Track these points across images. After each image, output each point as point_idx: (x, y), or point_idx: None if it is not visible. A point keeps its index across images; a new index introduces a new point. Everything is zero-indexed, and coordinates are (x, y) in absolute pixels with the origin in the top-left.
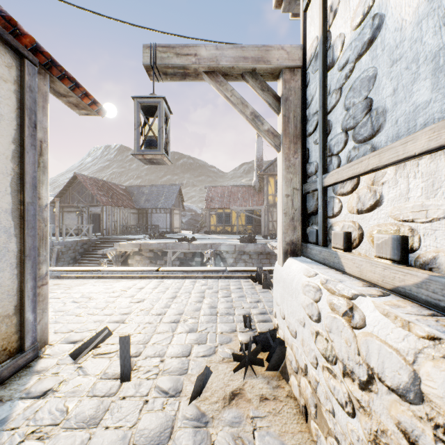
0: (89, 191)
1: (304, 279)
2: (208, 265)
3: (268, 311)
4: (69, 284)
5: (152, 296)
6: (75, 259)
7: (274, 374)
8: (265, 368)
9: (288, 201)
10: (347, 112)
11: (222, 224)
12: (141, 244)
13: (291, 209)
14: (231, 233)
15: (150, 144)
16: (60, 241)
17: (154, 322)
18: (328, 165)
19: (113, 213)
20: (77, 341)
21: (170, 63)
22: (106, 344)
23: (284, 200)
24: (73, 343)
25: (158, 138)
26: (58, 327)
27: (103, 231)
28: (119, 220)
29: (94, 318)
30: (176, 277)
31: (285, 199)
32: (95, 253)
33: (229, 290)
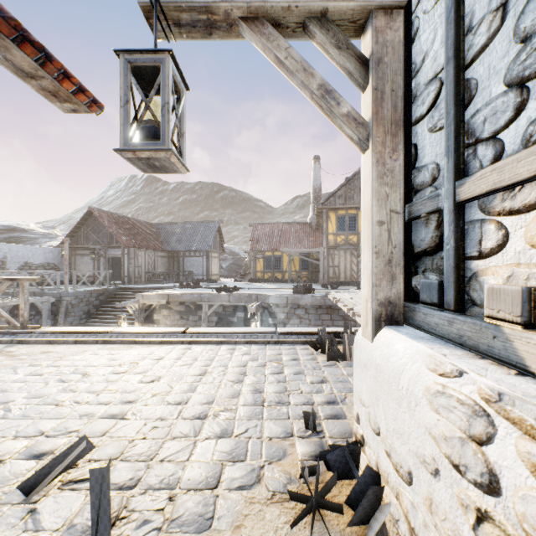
0: (107, 229)
1: (431, 377)
2: (254, 322)
3: (339, 398)
4: (62, 351)
5: (172, 372)
6: (89, 314)
7: (361, 532)
8: (345, 516)
9: (383, 232)
10: (524, 44)
11: (270, 270)
12: (169, 295)
13: (387, 246)
14: (281, 281)
15: (148, 135)
16: (69, 291)
17: (169, 417)
18: (466, 163)
19: (137, 256)
20: (44, 454)
21: (183, 0)
22: (88, 461)
23: (374, 231)
24: (36, 459)
25: (160, 123)
26: (23, 425)
27: (124, 279)
28: (144, 265)
29: (81, 410)
30: (208, 341)
31: (377, 229)
32: (114, 306)
33: (281, 363)
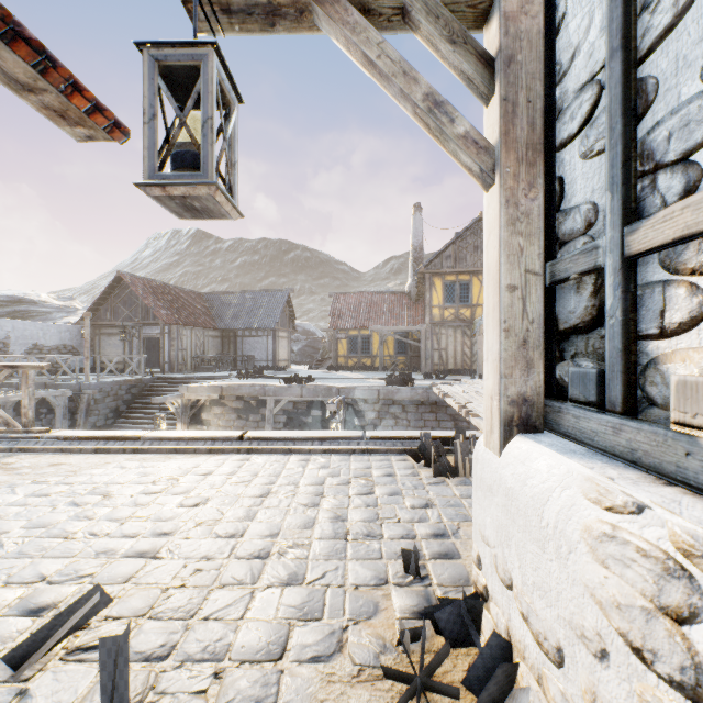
0: (141, 301)
1: (593, 512)
2: (334, 423)
3: (450, 529)
4: (77, 463)
5: (224, 492)
6: (117, 412)
7: None
8: (463, 702)
9: (515, 301)
10: None
11: (356, 354)
12: (223, 387)
13: (521, 320)
14: (371, 369)
15: (184, 163)
16: (91, 382)
17: (218, 556)
18: (640, 200)
19: (181, 336)
20: (43, 609)
21: None
22: (104, 618)
23: (503, 299)
24: (32, 615)
25: (200, 146)
26: (18, 567)
27: (164, 366)
28: (190, 348)
29: (98, 545)
30: (273, 450)
31: (506, 297)
32: (150, 401)
33: (371, 480)
